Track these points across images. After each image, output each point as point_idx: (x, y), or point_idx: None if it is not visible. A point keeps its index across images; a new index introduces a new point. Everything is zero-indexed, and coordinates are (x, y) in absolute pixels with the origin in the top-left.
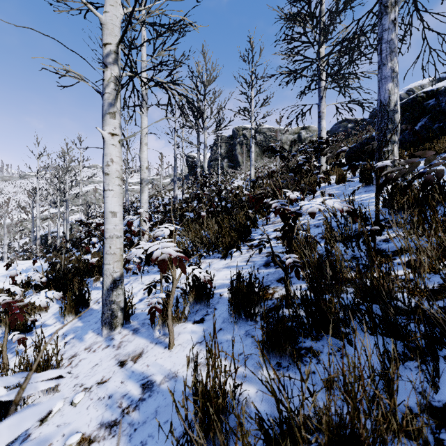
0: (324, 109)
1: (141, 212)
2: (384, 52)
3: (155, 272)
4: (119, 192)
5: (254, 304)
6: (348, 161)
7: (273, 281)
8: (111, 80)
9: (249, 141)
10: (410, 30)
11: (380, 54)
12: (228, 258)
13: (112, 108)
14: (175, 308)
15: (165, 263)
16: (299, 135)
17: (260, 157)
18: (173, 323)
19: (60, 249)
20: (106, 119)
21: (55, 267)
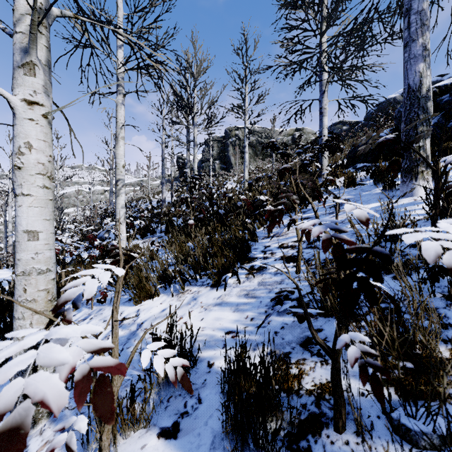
0: (326, 105)
1: (117, 219)
2: (413, 25)
3: (124, 302)
4: (44, 199)
5: (270, 412)
6: (349, 163)
7: (294, 346)
8: (26, 12)
9: (242, 142)
10: (438, 4)
11: (407, 27)
12: (221, 287)
13: (27, 58)
14: (129, 403)
15: (15, 449)
16: (293, 137)
17: (254, 159)
18: (125, 431)
19: None
20: (19, 77)
21: (2, 289)
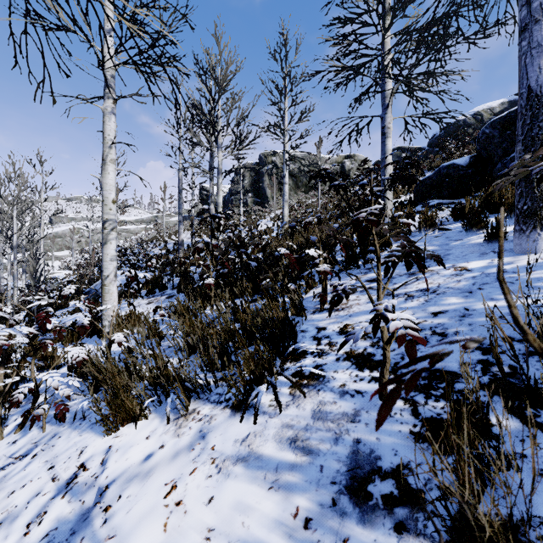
0: (390, 124)
1: (104, 276)
2: None
3: (93, 423)
4: None
5: None
6: (418, 198)
7: None
8: None
9: (280, 170)
10: None
11: (526, 3)
12: (249, 412)
13: None
14: None
15: None
16: (342, 165)
17: (295, 192)
18: None
19: (1, 321)
20: None
21: None
